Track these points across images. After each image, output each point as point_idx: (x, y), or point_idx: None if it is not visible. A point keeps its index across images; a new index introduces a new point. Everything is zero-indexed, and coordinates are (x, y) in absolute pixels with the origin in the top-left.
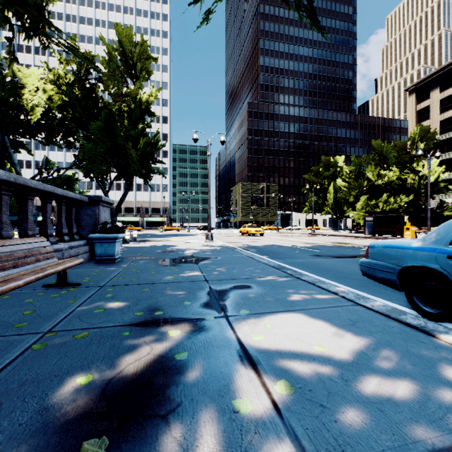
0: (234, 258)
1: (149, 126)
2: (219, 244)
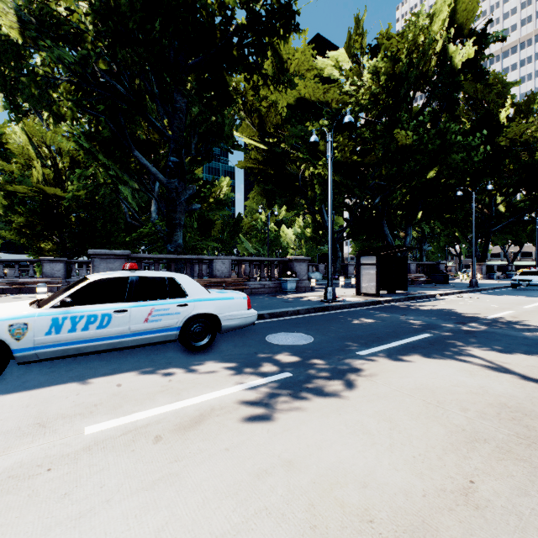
0: None
1: None
2: None
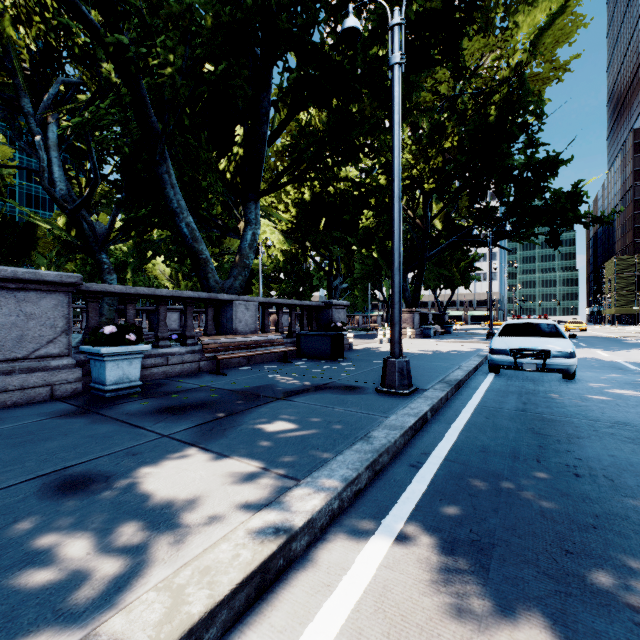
0: None
1: None
2: None
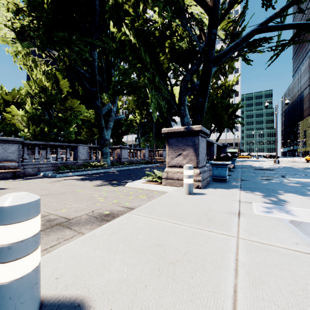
0: (292, 170)
1: (231, 97)
2: (283, 165)
